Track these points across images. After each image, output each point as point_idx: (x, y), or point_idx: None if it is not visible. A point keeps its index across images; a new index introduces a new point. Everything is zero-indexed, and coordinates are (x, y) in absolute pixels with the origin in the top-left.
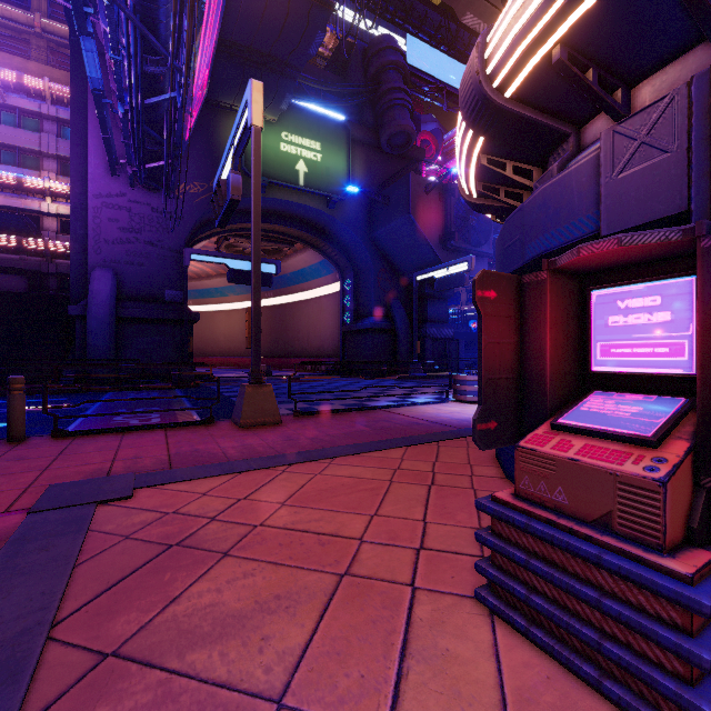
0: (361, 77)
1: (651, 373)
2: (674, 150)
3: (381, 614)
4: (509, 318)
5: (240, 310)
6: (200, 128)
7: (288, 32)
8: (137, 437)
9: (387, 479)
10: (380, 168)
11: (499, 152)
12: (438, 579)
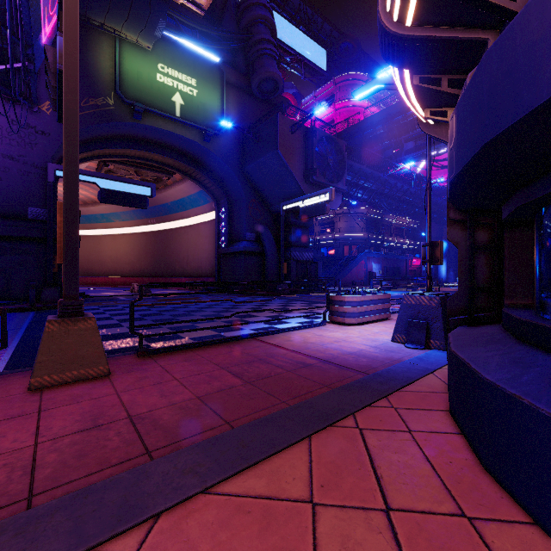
0: (234, 28)
1: None
2: None
3: None
4: None
5: (125, 235)
6: None
7: None
8: None
9: None
10: (251, 111)
11: None
12: None
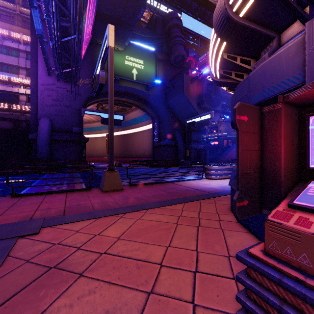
0: (161, 31)
1: None
2: None
3: None
4: (255, 134)
5: None
6: (89, 54)
7: (128, 8)
8: (52, 197)
9: (175, 222)
10: (170, 72)
11: (233, 51)
12: (209, 297)
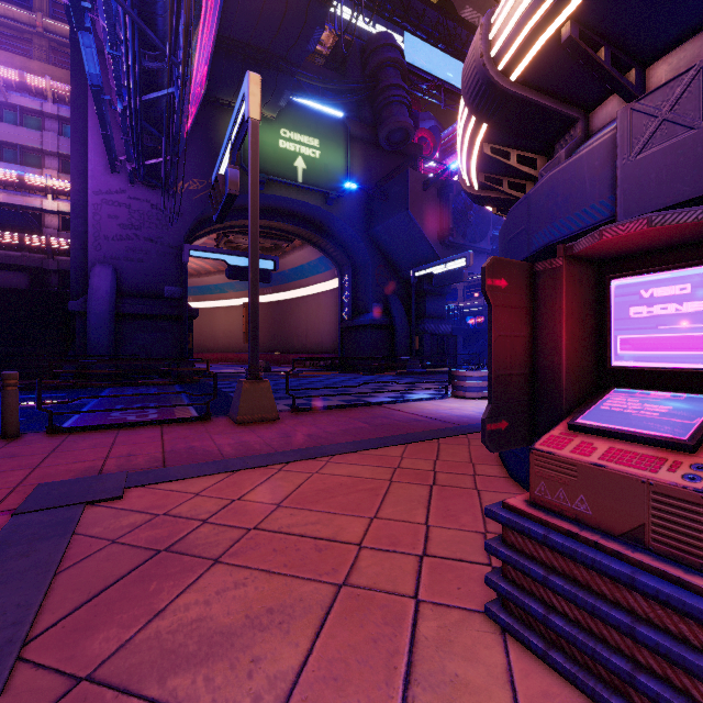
0: (359, 74)
1: (680, 369)
2: (702, 126)
3: (382, 632)
4: (520, 309)
5: (239, 306)
6: (199, 125)
7: (286, 28)
8: (132, 433)
9: (386, 478)
10: (378, 164)
11: (502, 140)
12: (443, 590)
